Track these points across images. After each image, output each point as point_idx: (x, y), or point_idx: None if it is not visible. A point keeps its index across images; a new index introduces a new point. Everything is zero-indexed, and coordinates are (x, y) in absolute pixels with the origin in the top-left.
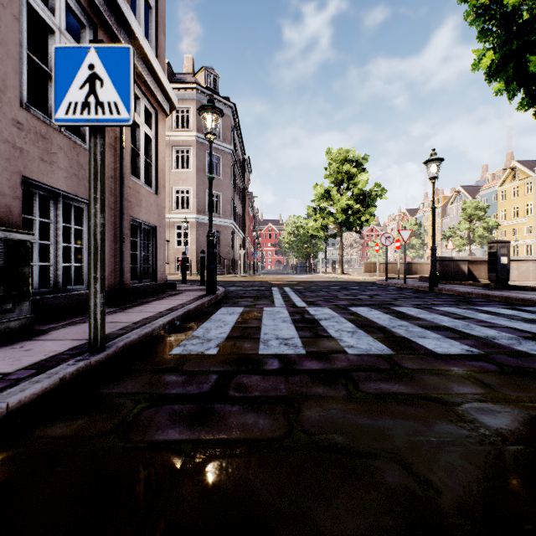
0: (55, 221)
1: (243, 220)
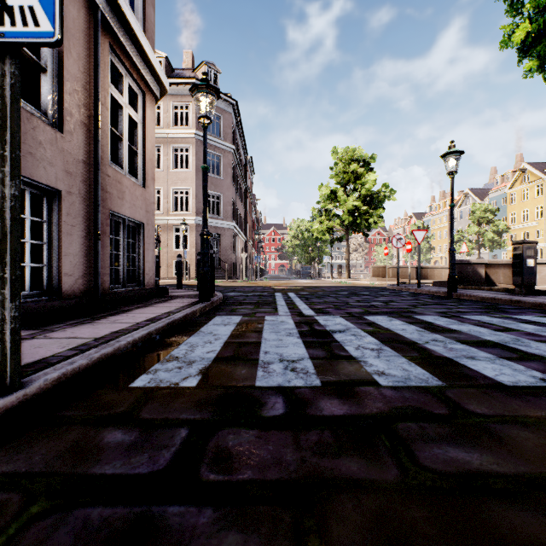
0: None
1: (245, 223)
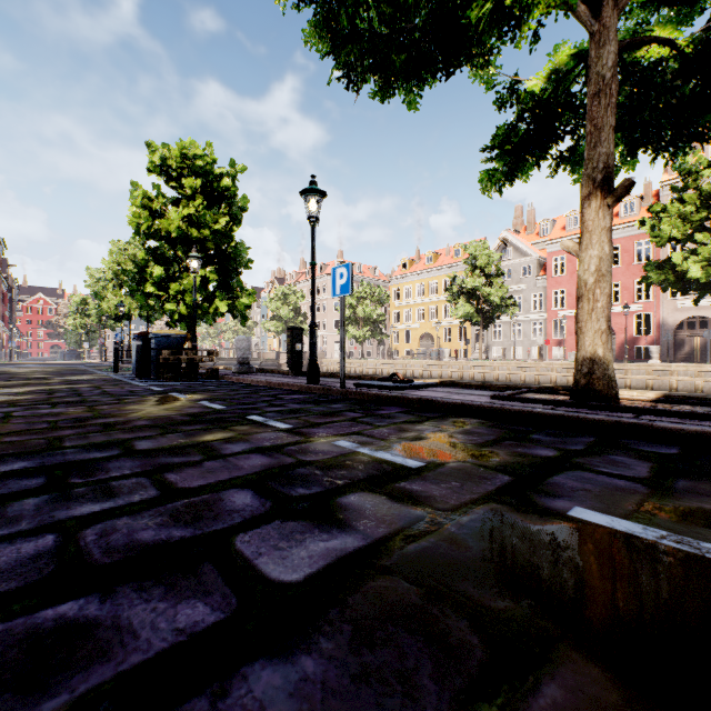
0: None
1: None
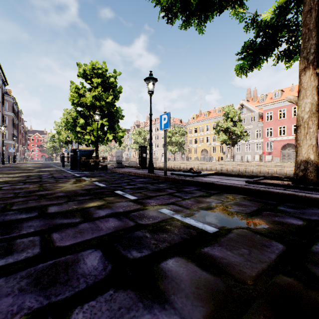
0: None
1: (18, 138)
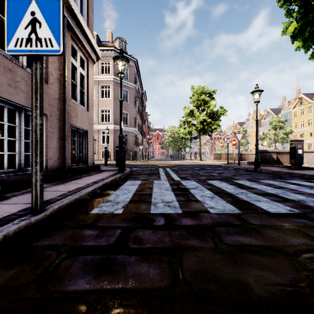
0: (19, 125)
1: (141, 128)
